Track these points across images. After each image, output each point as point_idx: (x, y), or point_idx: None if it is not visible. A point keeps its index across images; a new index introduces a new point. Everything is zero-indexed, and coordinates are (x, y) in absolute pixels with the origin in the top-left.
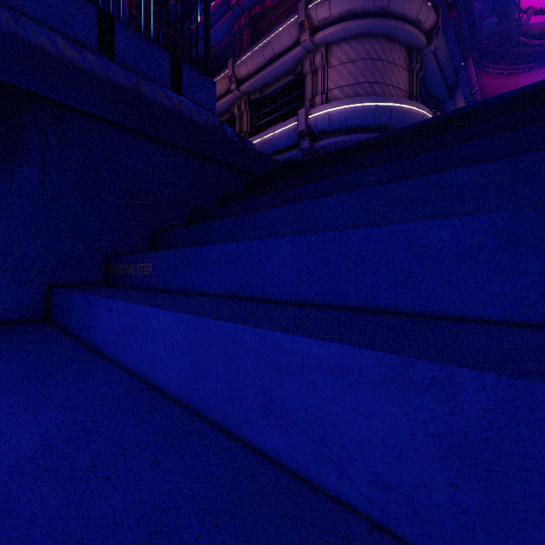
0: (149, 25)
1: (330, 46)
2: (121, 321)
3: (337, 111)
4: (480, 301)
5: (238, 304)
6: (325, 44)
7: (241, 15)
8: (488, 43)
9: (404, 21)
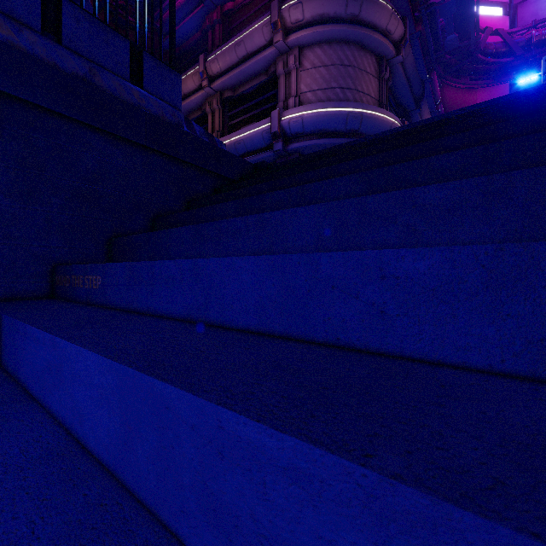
0: (105, 9)
1: (303, 49)
2: (47, 356)
3: (310, 114)
4: (461, 344)
5: (190, 336)
6: (298, 47)
7: (213, 10)
8: (450, 58)
9: (374, 30)
